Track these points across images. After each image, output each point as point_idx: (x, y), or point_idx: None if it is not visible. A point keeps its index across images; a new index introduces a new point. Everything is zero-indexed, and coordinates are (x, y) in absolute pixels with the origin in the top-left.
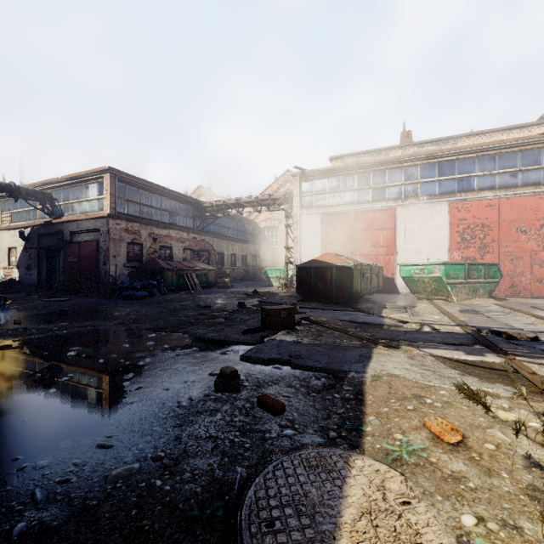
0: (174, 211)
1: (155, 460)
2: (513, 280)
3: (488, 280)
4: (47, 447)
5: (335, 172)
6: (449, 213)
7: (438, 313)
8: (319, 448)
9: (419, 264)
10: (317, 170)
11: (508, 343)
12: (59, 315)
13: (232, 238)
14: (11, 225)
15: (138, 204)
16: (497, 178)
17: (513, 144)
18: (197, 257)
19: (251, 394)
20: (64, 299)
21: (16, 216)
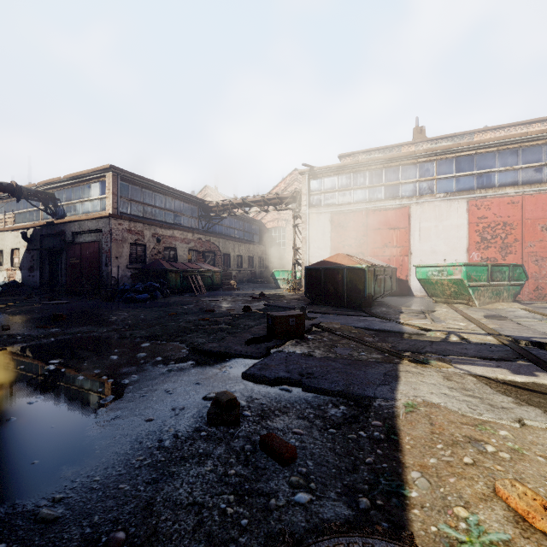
0: (179, 211)
1: None
2: (538, 282)
3: (512, 283)
4: None
5: (345, 169)
6: (467, 211)
7: (462, 319)
8: (348, 534)
9: (437, 266)
10: (326, 167)
11: None
12: (52, 320)
13: (238, 239)
14: (14, 226)
15: (141, 204)
16: (520, 173)
17: (538, 136)
18: (202, 258)
19: (252, 430)
20: (63, 302)
21: (19, 217)
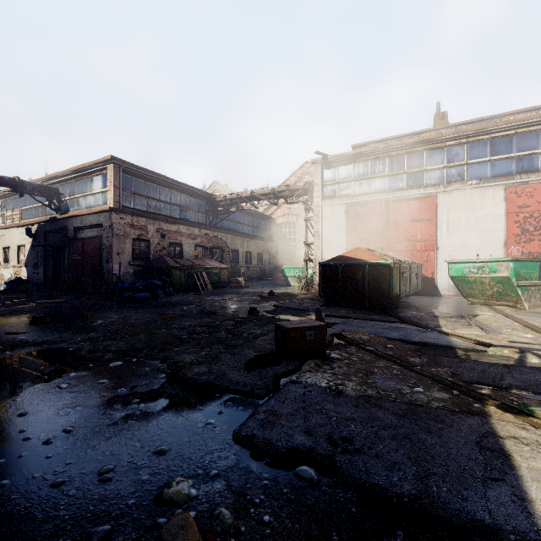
0: (185, 205)
1: None
2: None
3: None
4: None
5: (362, 156)
6: (505, 200)
7: (521, 327)
8: None
9: (476, 261)
10: (341, 155)
11: None
12: (31, 324)
13: (247, 234)
14: (19, 222)
15: (145, 197)
16: None
17: None
18: (210, 254)
19: None
20: (59, 301)
21: (26, 213)
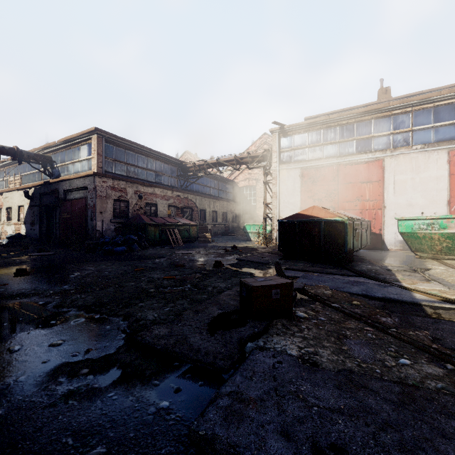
0: (159, 171)
1: None
2: None
3: None
4: None
5: (315, 125)
6: (448, 162)
7: None
8: None
9: (426, 218)
10: (296, 124)
11: None
12: (15, 275)
13: (213, 196)
14: (19, 186)
15: (124, 164)
16: None
17: None
18: (181, 213)
19: None
20: (48, 254)
21: (25, 178)
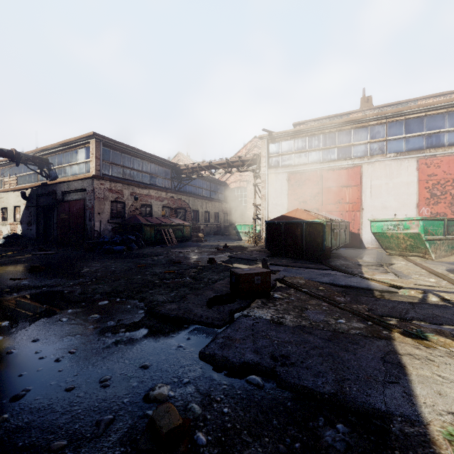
0: (154, 173)
1: None
2: None
3: None
4: None
5: (301, 133)
6: (417, 169)
7: (427, 274)
8: None
9: (393, 220)
10: (284, 132)
11: None
12: (30, 271)
13: (206, 197)
14: (15, 187)
15: (121, 166)
16: None
17: None
18: (175, 214)
19: None
20: (50, 253)
21: (21, 179)
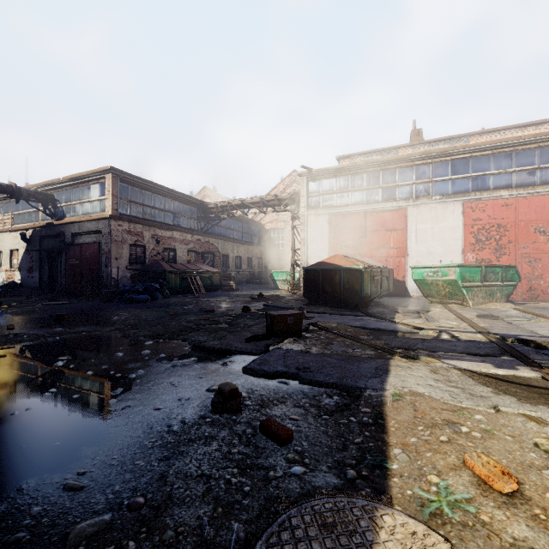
0: (178, 212)
1: (132, 509)
2: (531, 283)
3: (505, 284)
4: (4, 488)
5: (343, 171)
6: (462, 213)
7: (454, 318)
8: (335, 496)
9: (432, 267)
10: (324, 169)
11: (540, 354)
12: (55, 320)
13: (237, 240)
14: (13, 227)
15: (140, 205)
16: (514, 176)
17: (531, 140)
18: (201, 259)
19: (253, 416)
20: (64, 303)
21: (18, 218)
